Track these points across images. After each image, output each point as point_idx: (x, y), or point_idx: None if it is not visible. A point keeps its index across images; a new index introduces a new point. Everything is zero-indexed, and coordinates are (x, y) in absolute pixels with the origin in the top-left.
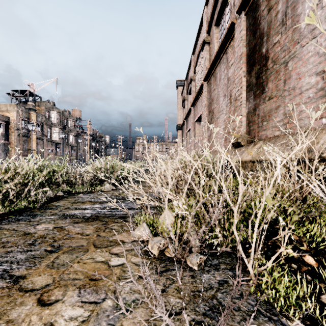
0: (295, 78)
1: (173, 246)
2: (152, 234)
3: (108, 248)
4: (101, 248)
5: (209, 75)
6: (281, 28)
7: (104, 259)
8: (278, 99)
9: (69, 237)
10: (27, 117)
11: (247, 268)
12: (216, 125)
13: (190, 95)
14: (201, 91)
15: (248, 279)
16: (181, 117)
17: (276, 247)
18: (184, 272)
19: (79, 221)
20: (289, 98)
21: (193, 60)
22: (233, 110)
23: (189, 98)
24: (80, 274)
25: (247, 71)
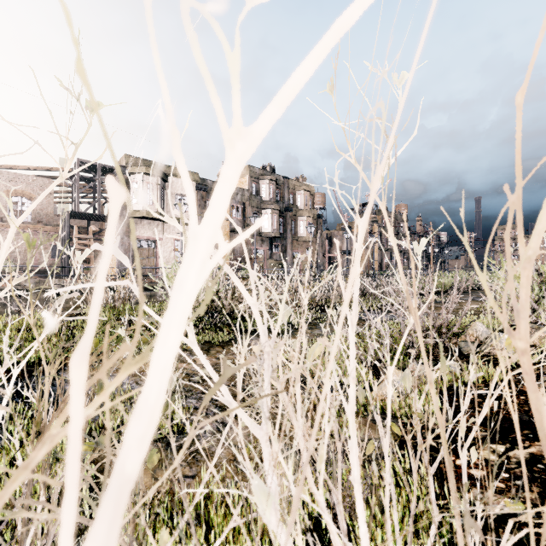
0: None
1: None
2: None
3: None
4: None
5: None
6: None
7: None
8: None
9: None
10: (371, 230)
11: None
12: None
13: None
14: None
15: None
16: None
17: None
18: None
19: None
20: None
21: None
22: None
23: None
24: None
25: None
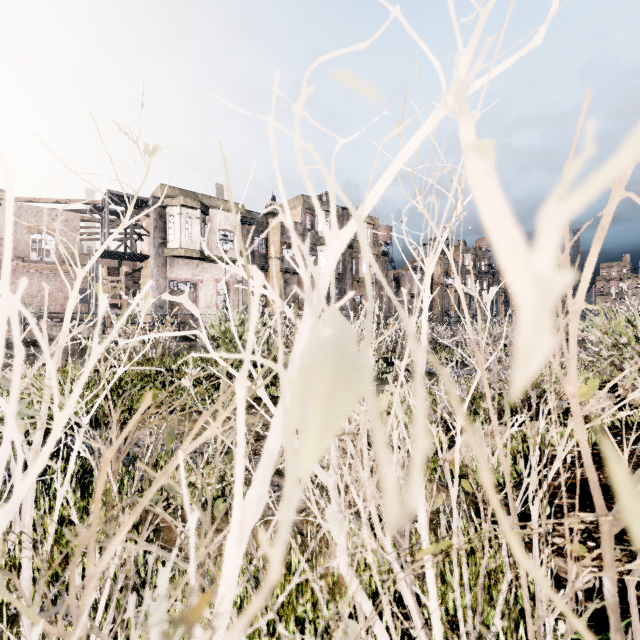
0: None
1: None
2: None
3: None
4: None
5: None
6: None
7: None
8: None
9: None
10: (447, 269)
11: None
12: None
13: None
14: None
15: None
16: None
17: None
18: None
19: None
20: None
21: None
22: None
23: None
24: None
25: None
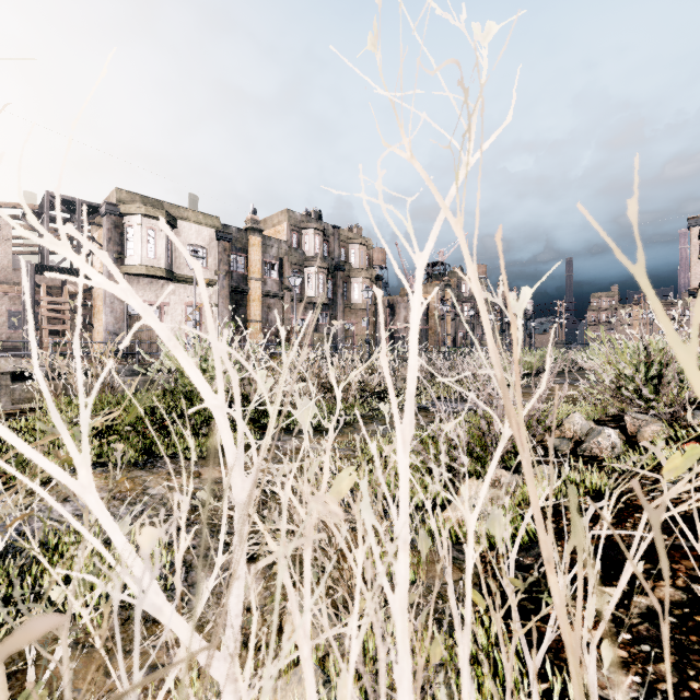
0: None
1: None
2: None
3: None
4: None
5: None
6: None
7: None
8: None
9: None
10: (443, 296)
11: None
12: None
13: None
14: None
15: None
16: (696, 277)
17: None
18: None
19: None
20: None
21: None
22: None
23: None
24: None
25: None
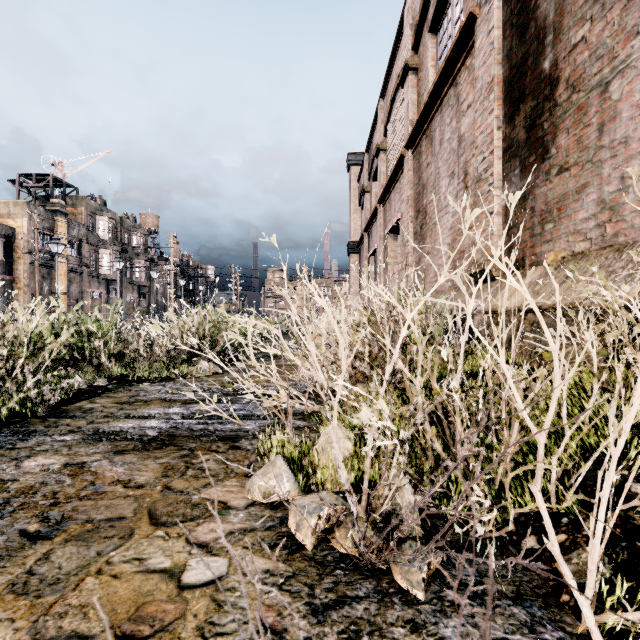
0: (630, 117)
1: (356, 530)
2: (299, 486)
3: (186, 527)
4: (168, 525)
5: (416, 135)
6: (591, 7)
7: (170, 562)
8: (583, 169)
9: (92, 491)
10: (50, 228)
11: (563, 596)
12: (432, 237)
13: (376, 182)
14: (401, 171)
15: (577, 638)
16: (356, 228)
17: (636, 534)
18: (387, 610)
19: (128, 449)
20: (612, 164)
21: (383, 109)
22: (471, 204)
23: (374, 187)
24: (93, 618)
25: (505, 115)
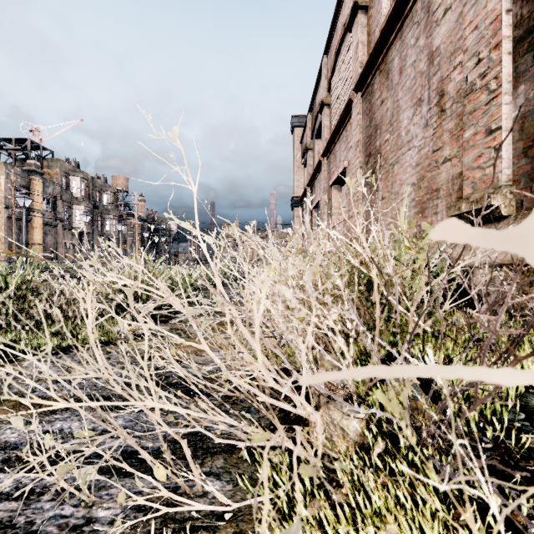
0: None
1: None
2: None
3: None
4: None
5: (368, 73)
6: None
7: None
8: None
9: None
10: (26, 186)
11: None
12: (388, 180)
13: (319, 139)
14: (347, 119)
15: None
16: (299, 184)
17: None
18: None
19: None
20: None
21: (327, 65)
22: (450, 130)
23: (317, 144)
24: None
25: None
